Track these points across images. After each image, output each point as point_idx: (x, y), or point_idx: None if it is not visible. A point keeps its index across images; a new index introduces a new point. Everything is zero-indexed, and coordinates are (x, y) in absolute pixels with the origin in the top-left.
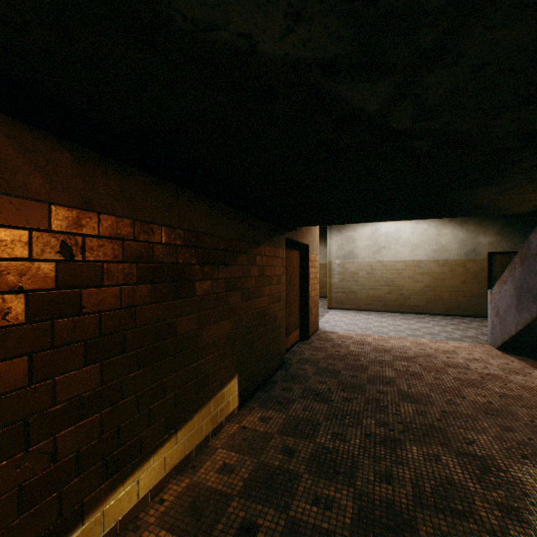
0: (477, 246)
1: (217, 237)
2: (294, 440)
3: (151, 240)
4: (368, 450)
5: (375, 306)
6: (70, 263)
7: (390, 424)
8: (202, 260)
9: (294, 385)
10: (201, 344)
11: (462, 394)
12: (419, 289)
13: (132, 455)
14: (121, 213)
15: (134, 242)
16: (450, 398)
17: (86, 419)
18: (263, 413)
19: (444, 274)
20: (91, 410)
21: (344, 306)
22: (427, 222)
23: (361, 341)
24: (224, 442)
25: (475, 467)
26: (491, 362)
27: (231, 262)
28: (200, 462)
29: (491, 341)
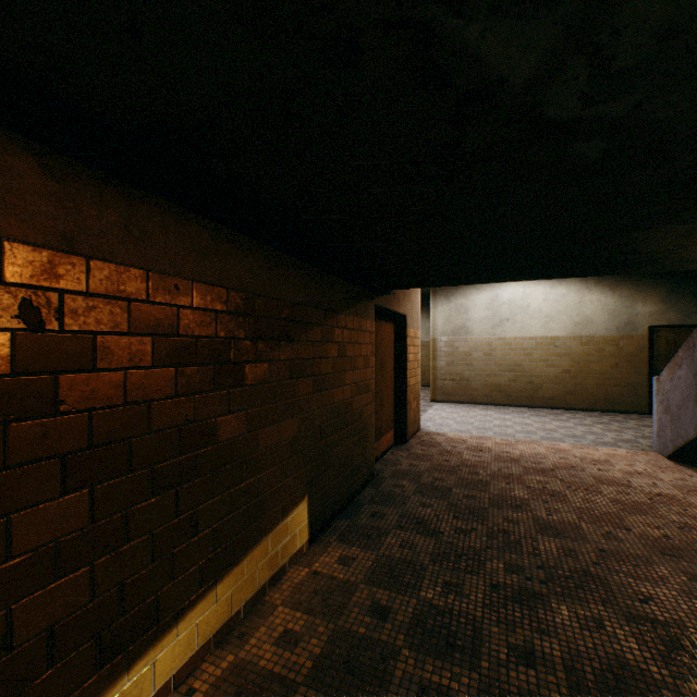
0: (634, 317)
1: (278, 300)
2: (387, 593)
3: (175, 302)
4: (496, 610)
5: (495, 398)
6: (38, 335)
7: (526, 570)
8: (255, 333)
9: (387, 509)
10: (254, 454)
11: (626, 524)
12: (554, 376)
13: (143, 625)
14: (125, 259)
15: (147, 305)
16: (608, 531)
17: (66, 578)
18: (344, 551)
19: (588, 356)
20: (75, 563)
21: (453, 398)
22: (565, 286)
23: (478, 447)
24: (287, 596)
25: (657, 640)
26: (661, 477)
27: (297, 336)
28: (251, 628)
29: (658, 446)
